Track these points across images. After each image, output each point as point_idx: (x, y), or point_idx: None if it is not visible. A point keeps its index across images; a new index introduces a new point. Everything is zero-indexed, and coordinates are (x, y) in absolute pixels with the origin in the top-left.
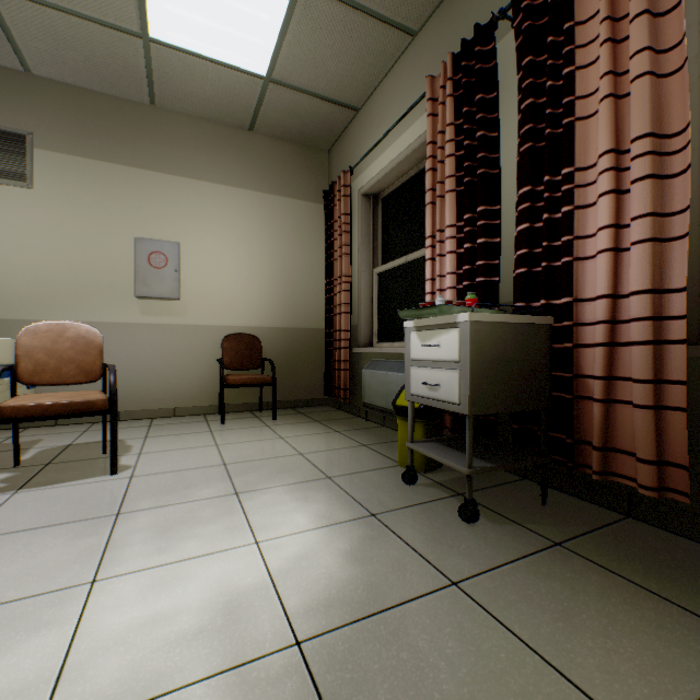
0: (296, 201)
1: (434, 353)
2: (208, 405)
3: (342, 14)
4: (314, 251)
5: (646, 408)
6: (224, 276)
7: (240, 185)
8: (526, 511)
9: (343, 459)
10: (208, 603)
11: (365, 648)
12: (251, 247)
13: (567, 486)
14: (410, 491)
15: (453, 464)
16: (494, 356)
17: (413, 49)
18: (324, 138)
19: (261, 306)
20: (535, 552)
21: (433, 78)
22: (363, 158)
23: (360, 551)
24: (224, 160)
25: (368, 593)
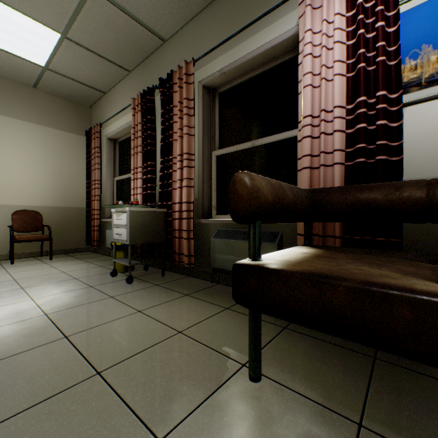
0: (68, 133)
1: (121, 222)
2: (1, 254)
3: (90, 54)
4: (80, 163)
5: (186, 239)
6: (14, 174)
7: (26, 119)
8: (156, 279)
9: (87, 272)
10: (8, 313)
11: (71, 311)
12: (34, 158)
13: (176, 270)
14: (113, 278)
15: (125, 263)
16: (141, 223)
17: (130, 77)
18: (86, 101)
19: (43, 194)
20: (147, 287)
21: (135, 99)
22: (107, 121)
23: (80, 295)
24: (14, 103)
25: (78, 303)
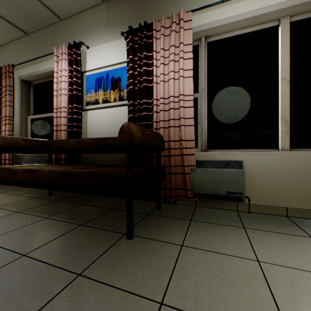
0: None
1: None
2: None
3: None
4: None
5: (8, 164)
6: None
7: None
8: None
9: None
10: None
11: None
12: None
13: None
14: None
15: None
16: None
17: None
18: None
19: None
20: None
21: None
22: None
23: None
24: None
25: None
